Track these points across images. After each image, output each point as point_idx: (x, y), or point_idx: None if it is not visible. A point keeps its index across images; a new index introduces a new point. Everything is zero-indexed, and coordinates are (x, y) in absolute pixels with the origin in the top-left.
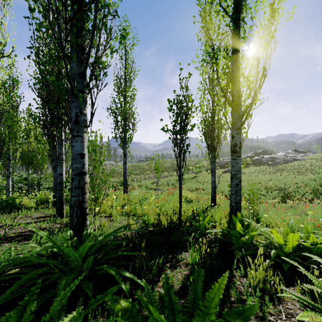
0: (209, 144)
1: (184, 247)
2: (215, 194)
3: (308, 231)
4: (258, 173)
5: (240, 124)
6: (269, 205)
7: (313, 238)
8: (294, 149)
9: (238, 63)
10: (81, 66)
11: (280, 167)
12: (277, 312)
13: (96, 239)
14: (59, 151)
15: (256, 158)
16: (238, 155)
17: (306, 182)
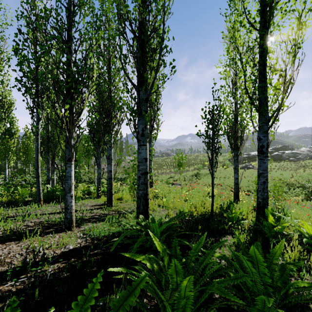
0: (231, 143)
1: (222, 233)
2: (238, 190)
3: None
4: (278, 170)
5: (267, 127)
6: (292, 202)
7: None
8: None
9: (265, 72)
10: (145, 93)
11: (303, 163)
12: (311, 279)
13: (161, 222)
14: (109, 152)
15: (276, 154)
16: (265, 155)
17: None
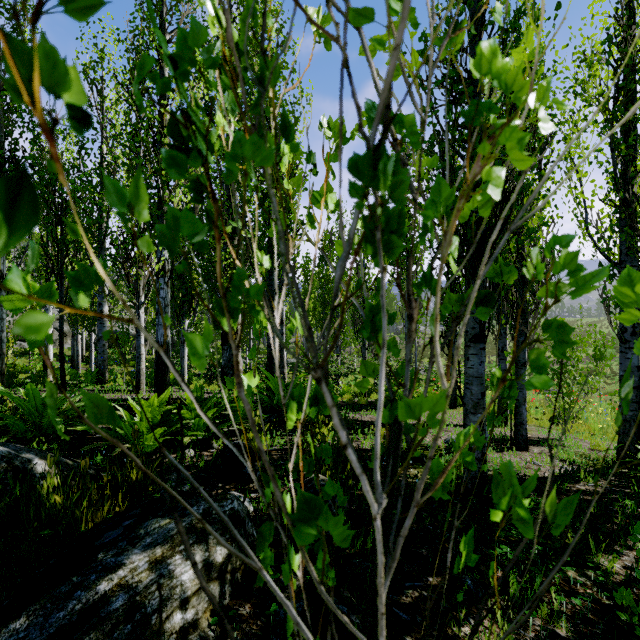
0: None
1: None
2: None
3: None
4: None
5: None
6: None
7: None
8: None
9: None
10: None
11: None
12: None
13: None
14: (503, 341)
15: None
16: None
17: None
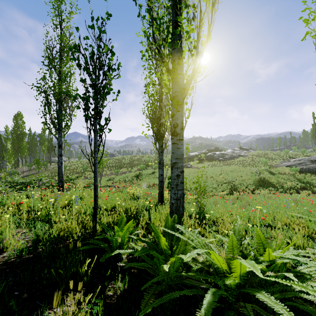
0: (156, 132)
1: (66, 289)
2: (163, 189)
3: (261, 239)
4: (210, 168)
5: (182, 98)
6: (219, 197)
7: (269, 254)
8: (239, 147)
9: (179, 21)
10: None
11: (229, 162)
12: None
13: None
14: None
15: (209, 154)
16: (179, 138)
17: (249, 175)
